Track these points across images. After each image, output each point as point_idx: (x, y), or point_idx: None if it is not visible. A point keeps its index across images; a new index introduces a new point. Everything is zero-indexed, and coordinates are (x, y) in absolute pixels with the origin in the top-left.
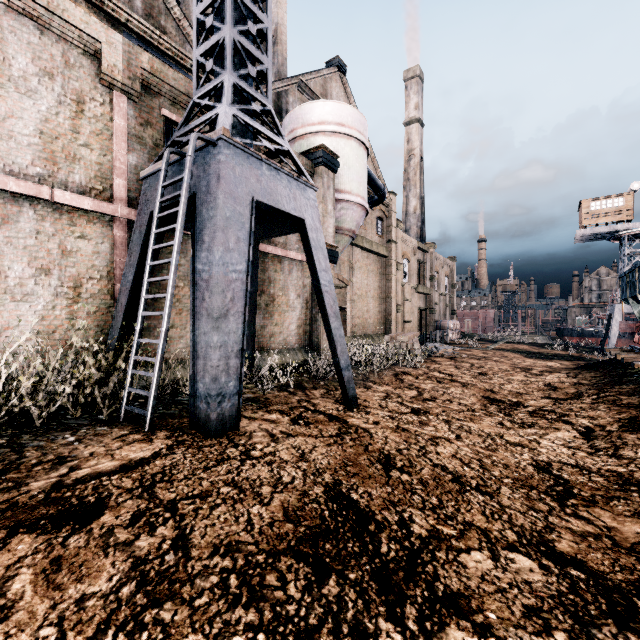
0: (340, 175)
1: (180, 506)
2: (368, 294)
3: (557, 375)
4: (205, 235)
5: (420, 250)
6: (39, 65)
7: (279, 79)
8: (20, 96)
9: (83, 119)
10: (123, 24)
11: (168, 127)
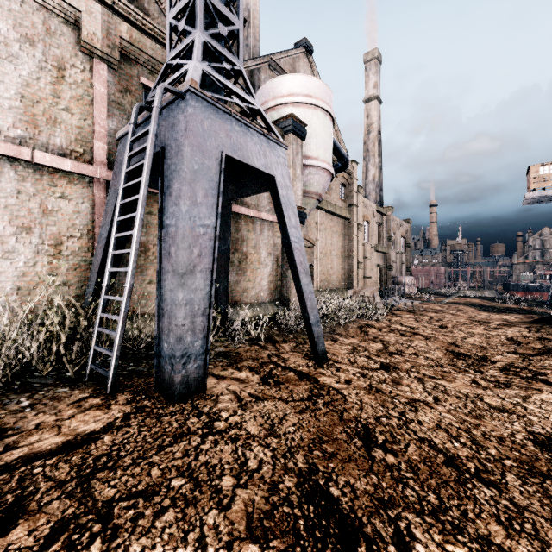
0: (308, 142)
1: (116, 511)
2: (332, 253)
3: (518, 329)
4: (172, 189)
5: (379, 213)
6: (20, 32)
7: (252, 58)
8: (1, 61)
9: (64, 85)
10: (110, 6)
11: (147, 95)
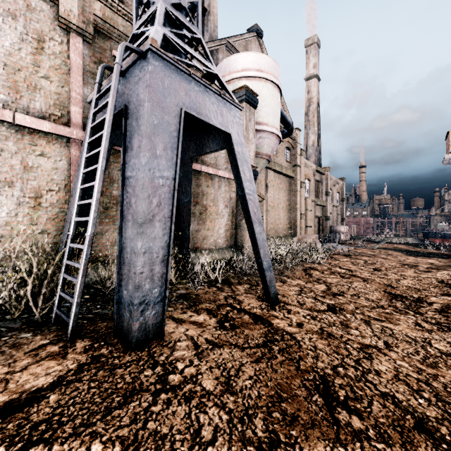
0: (259, 111)
1: None
2: (279, 206)
3: (446, 272)
4: (134, 143)
5: (318, 173)
6: (3, 7)
7: (211, 40)
8: None
9: (43, 55)
10: None
11: None
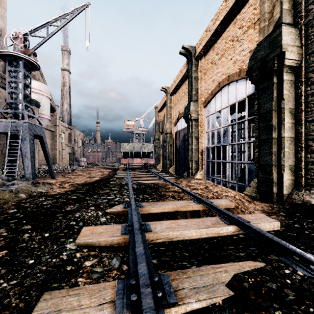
0: (40, 108)
1: None
2: None
3: (107, 171)
4: (24, 142)
5: (69, 129)
6: None
7: None
8: None
9: None
10: None
11: None
